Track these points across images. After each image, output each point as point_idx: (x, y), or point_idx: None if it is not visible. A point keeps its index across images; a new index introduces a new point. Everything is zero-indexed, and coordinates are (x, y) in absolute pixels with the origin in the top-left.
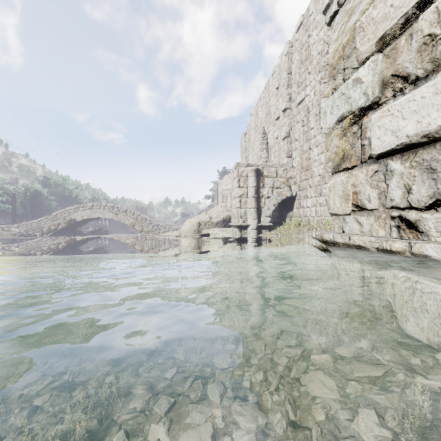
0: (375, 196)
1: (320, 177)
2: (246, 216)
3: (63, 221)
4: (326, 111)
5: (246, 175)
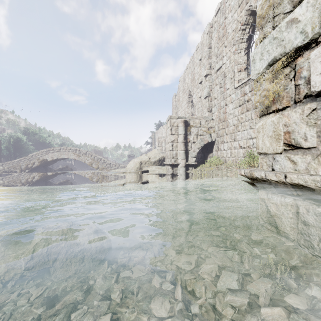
0: (314, 134)
1: (234, 126)
2: (177, 156)
3: (37, 161)
4: (255, 58)
5: (177, 125)
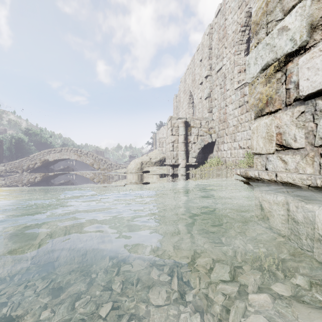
0: (302, 136)
1: (234, 127)
2: (177, 157)
3: (39, 161)
4: (250, 62)
5: (177, 126)
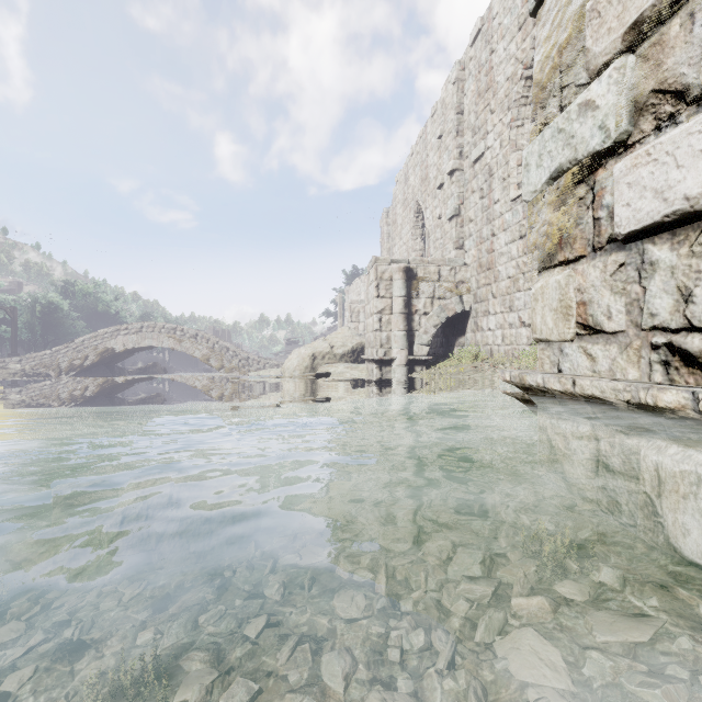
0: (621, 309)
1: (509, 280)
2: (389, 343)
3: (94, 352)
4: (530, 162)
5: (389, 277)
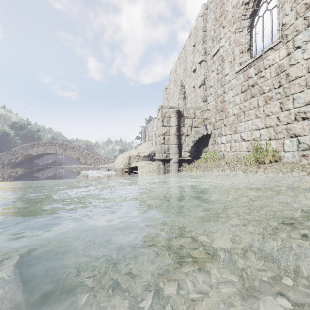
0: None
1: (234, 116)
2: (169, 151)
3: (21, 155)
4: None
5: (169, 116)
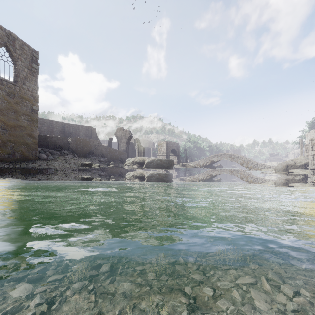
0: None
1: None
2: None
3: (208, 161)
4: None
5: None
